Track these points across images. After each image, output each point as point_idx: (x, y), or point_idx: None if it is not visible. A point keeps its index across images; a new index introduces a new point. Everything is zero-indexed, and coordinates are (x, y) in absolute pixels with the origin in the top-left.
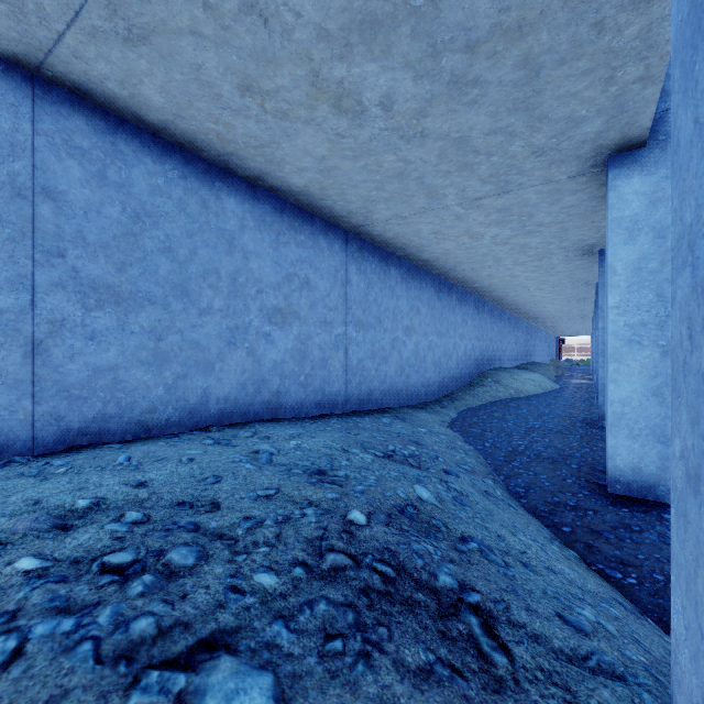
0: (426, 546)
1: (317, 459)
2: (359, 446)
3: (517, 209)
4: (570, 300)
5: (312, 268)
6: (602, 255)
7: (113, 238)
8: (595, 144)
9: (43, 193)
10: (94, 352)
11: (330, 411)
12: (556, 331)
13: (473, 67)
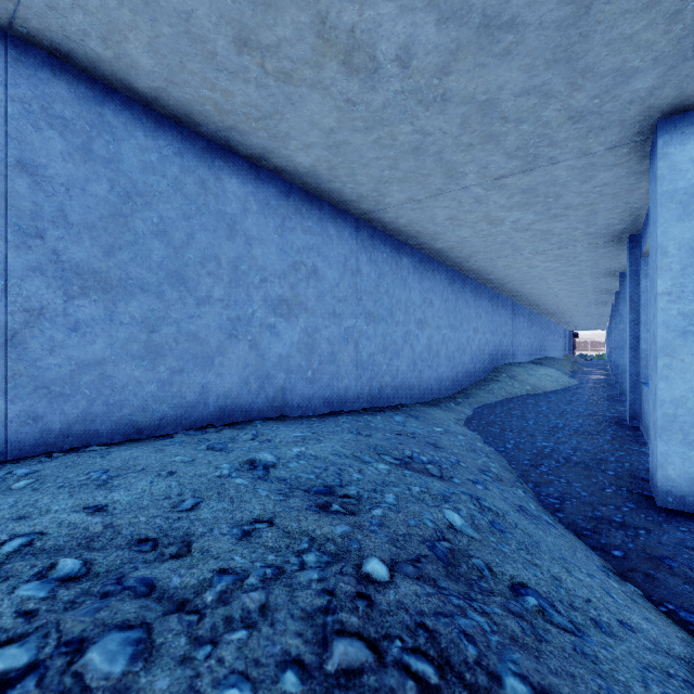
0: (475, 616)
1: (323, 470)
2: (371, 451)
3: (544, 189)
4: (589, 293)
5: (320, 257)
6: (632, 241)
7: (100, 218)
8: (644, 105)
9: (18, 166)
10: (77, 344)
11: (339, 409)
12: (569, 325)
13: (510, 3)
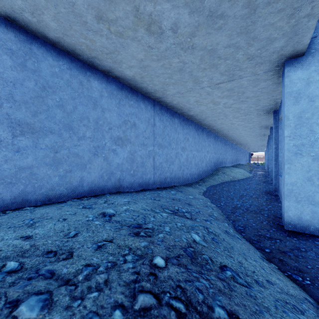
0: (203, 281)
1: (137, 217)
2: (160, 207)
3: (237, 89)
4: (257, 135)
5: (137, 118)
6: (275, 113)
7: (30, 98)
8: (279, 54)
9: None
10: (19, 158)
11: (146, 188)
12: (249, 150)
13: (221, 6)
